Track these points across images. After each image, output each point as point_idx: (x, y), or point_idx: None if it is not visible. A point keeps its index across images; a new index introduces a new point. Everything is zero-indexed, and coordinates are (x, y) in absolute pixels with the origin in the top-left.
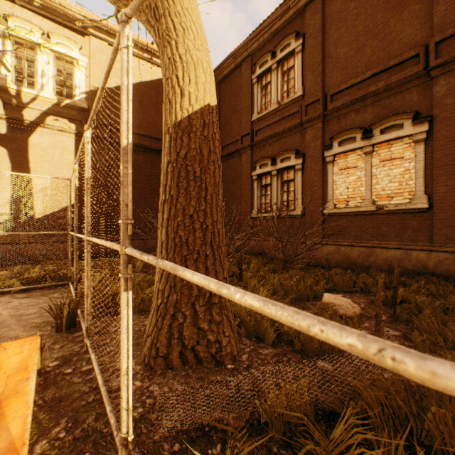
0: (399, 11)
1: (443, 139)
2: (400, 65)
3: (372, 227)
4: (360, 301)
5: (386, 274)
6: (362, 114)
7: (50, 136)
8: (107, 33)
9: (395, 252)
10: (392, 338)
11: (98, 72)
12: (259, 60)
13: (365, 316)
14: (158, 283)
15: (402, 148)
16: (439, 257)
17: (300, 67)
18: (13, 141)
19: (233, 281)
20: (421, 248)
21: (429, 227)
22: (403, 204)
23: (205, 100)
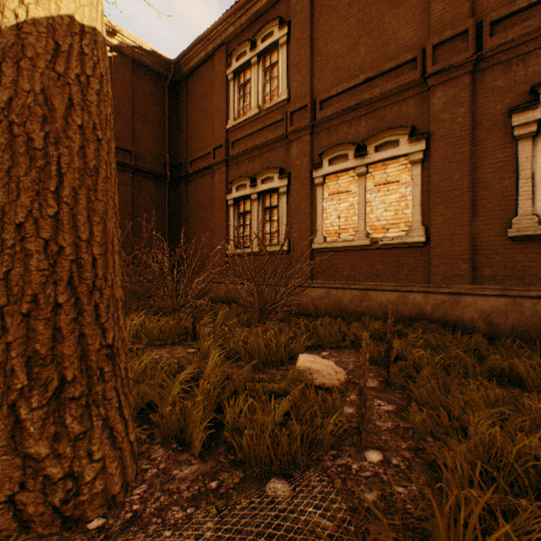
0: (396, 5)
1: (441, 161)
2: (396, 70)
3: (366, 265)
4: (349, 359)
5: (381, 321)
6: (355, 126)
7: None
8: None
9: (391, 295)
10: (384, 417)
11: None
12: (236, 50)
13: (352, 383)
14: None
15: (398, 170)
16: (437, 300)
17: (285, 63)
18: None
19: (187, 341)
20: (418, 289)
21: (427, 265)
22: (399, 237)
23: (63, 6)
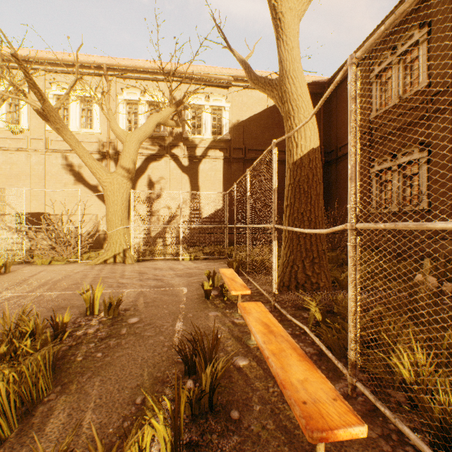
0: None
1: None
2: None
3: None
4: None
5: None
6: None
7: (209, 163)
8: (243, 80)
9: None
10: None
11: (236, 111)
12: (377, 58)
13: None
14: (283, 250)
15: None
16: None
17: (425, 56)
18: (191, 170)
19: (342, 266)
20: None
21: None
22: None
23: (310, 146)
